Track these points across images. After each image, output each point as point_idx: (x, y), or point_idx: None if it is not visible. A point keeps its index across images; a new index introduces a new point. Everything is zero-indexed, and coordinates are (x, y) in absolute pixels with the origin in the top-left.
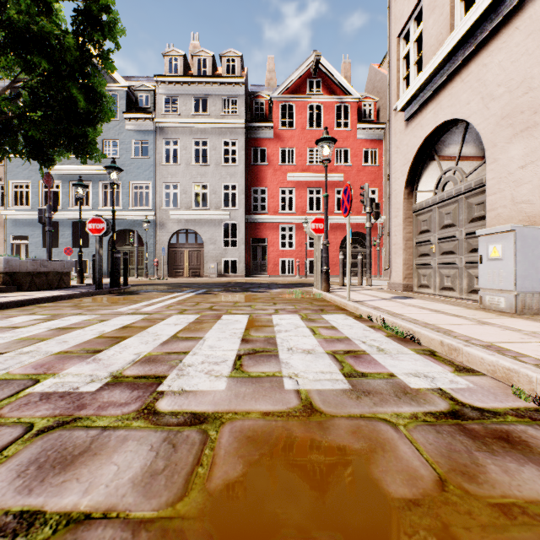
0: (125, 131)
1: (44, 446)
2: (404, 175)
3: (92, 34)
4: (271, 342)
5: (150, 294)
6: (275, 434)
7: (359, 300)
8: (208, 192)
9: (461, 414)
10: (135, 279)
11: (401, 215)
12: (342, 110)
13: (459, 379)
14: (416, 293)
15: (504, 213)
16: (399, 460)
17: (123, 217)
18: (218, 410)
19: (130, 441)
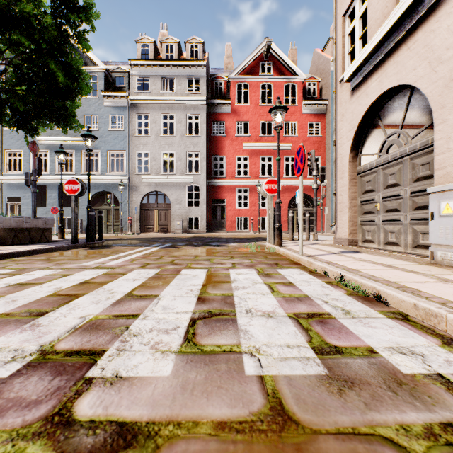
0: (103, 107)
1: None
2: (349, 140)
3: (68, 15)
4: (228, 302)
5: (120, 248)
6: None
7: (311, 255)
8: (175, 160)
9: None
10: (111, 234)
11: (346, 177)
12: (290, 88)
13: None
14: (361, 247)
15: None
16: None
17: (102, 181)
18: (156, 417)
19: None
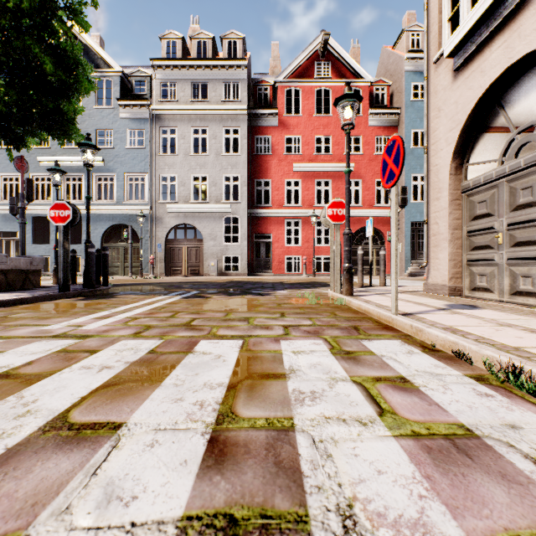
0: (119, 119)
1: None
2: (451, 143)
3: None
4: (284, 464)
5: (125, 298)
6: None
7: (408, 312)
8: (208, 184)
9: None
10: (129, 278)
11: (445, 196)
12: None
13: None
14: (469, 298)
15: None
16: None
17: (117, 211)
18: None
19: None
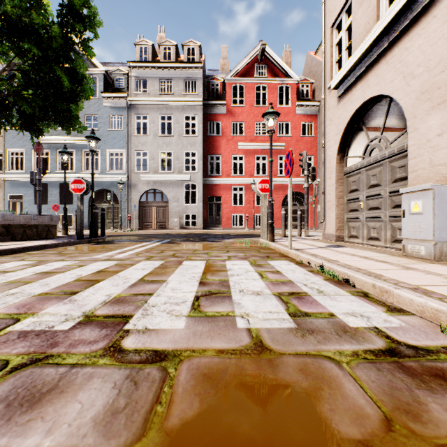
0: (103, 107)
1: (15, 384)
2: (337, 143)
3: (74, 25)
4: (225, 285)
5: (123, 244)
6: (229, 372)
7: (299, 249)
8: (172, 159)
9: (398, 352)
10: (111, 231)
11: (334, 177)
12: (284, 90)
13: (392, 318)
14: (347, 242)
15: (424, 174)
16: (345, 398)
17: (101, 179)
18: (178, 348)
19: (95, 379)
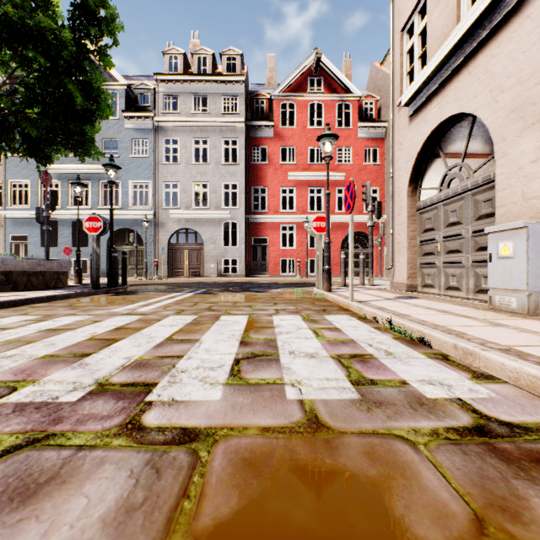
0: (124, 130)
1: (5, 471)
2: (408, 172)
3: (89, 29)
4: (271, 345)
5: (148, 294)
6: (276, 456)
7: (363, 300)
8: (208, 191)
9: (488, 430)
10: (134, 279)
11: (404, 213)
12: (344, 108)
13: (478, 387)
14: (420, 293)
15: (515, 210)
16: (424, 490)
17: (123, 216)
18: (212, 425)
19: (107, 465)
